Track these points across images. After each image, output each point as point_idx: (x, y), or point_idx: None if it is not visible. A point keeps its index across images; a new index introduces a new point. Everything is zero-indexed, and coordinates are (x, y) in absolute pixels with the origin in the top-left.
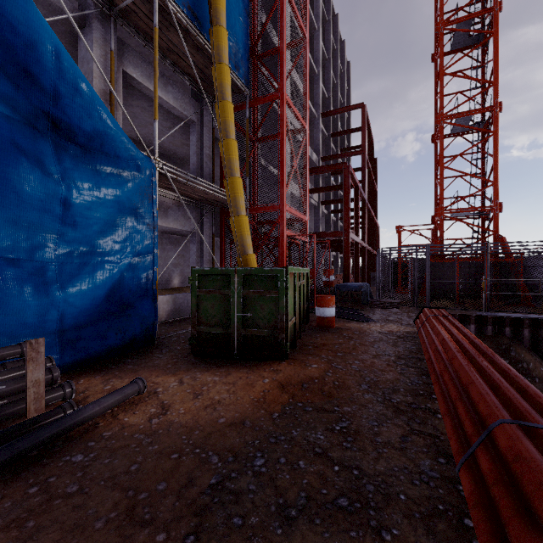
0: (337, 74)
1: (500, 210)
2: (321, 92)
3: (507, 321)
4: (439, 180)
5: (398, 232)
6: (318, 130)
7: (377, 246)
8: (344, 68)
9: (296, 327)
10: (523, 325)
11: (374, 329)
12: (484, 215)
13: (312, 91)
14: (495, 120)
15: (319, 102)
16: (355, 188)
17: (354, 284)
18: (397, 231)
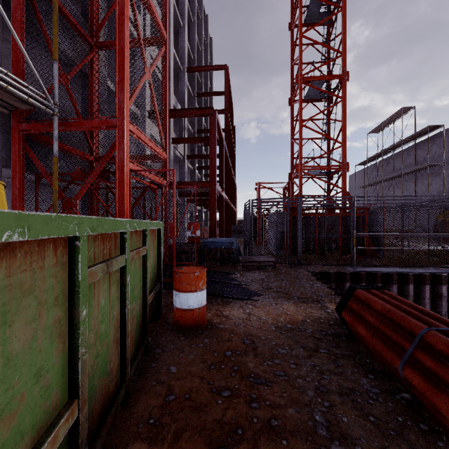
0: (201, 41)
1: (347, 170)
2: (187, 50)
3: (379, 277)
4: (299, 137)
5: (258, 188)
6: (183, 83)
7: (235, 202)
8: (207, 40)
9: (84, 433)
10: (393, 281)
11: (268, 320)
12: (330, 175)
13: (178, 46)
14: (343, 87)
15: (184, 55)
16: (219, 142)
17: (223, 240)
18: (255, 188)
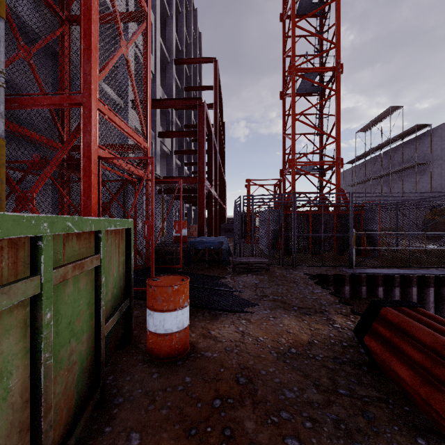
0: (190, 34)
1: (341, 166)
2: (175, 42)
3: (381, 279)
4: (292, 131)
5: (248, 185)
6: (171, 75)
7: (225, 200)
8: (196, 34)
9: None
10: (395, 283)
11: (267, 342)
12: (323, 172)
13: (165, 37)
14: (337, 79)
15: (172, 47)
16: (208, 136)
17: (212, 240)
18: (246, 185)
